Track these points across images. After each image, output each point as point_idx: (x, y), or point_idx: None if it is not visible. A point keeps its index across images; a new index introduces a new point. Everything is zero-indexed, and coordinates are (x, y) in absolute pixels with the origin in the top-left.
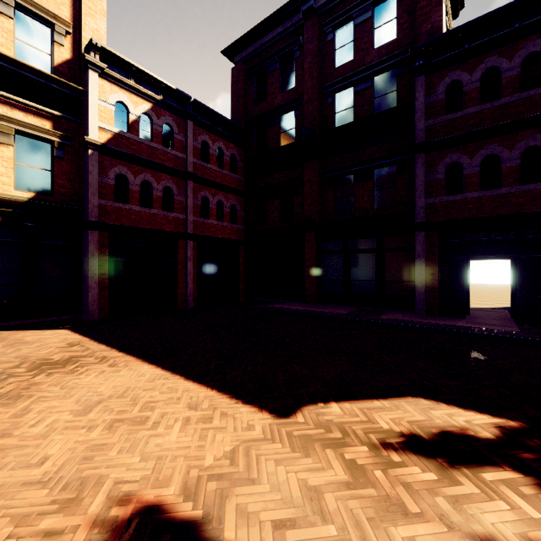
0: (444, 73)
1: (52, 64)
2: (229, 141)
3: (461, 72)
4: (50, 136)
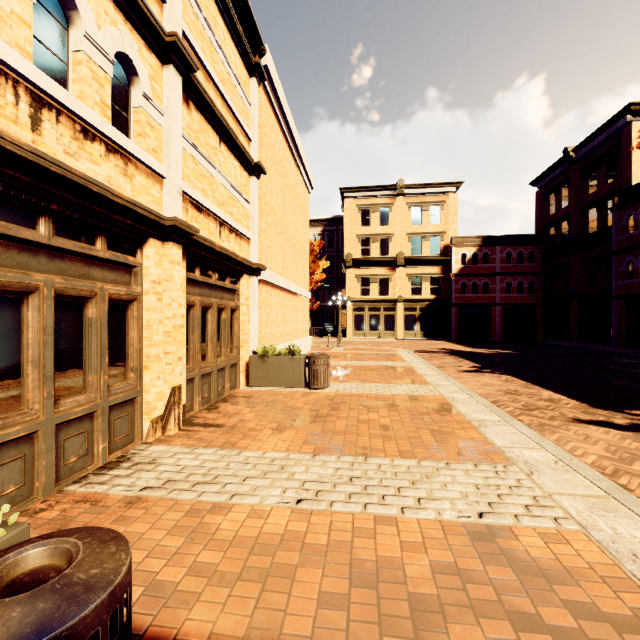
0: (625, 210)
1: (440, 249)
2: (527, 245)
3: (632, 211)
4: (439, 275)
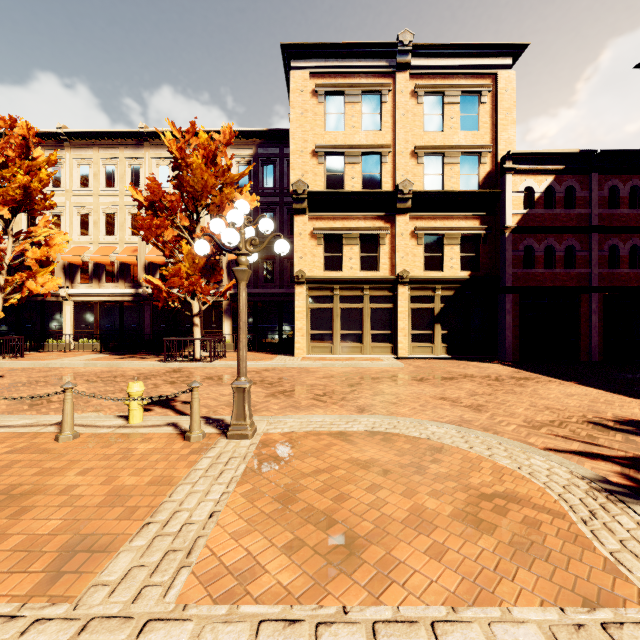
0: None
1: (479, 180)
2: None
3: None
4: (479, 231)
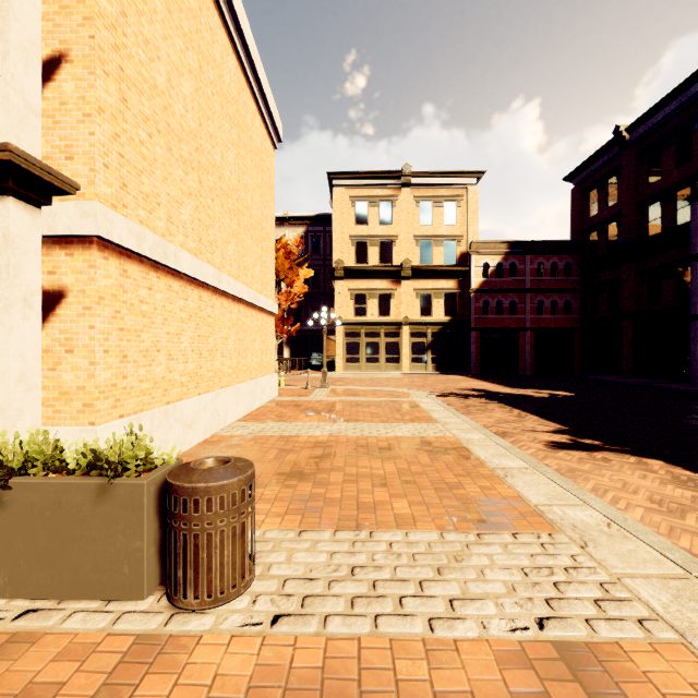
0: None
1: (456, 257)
2: (563, 254)
3: None
4: (455, 291)
